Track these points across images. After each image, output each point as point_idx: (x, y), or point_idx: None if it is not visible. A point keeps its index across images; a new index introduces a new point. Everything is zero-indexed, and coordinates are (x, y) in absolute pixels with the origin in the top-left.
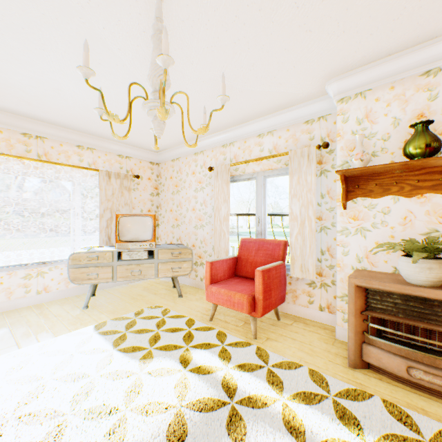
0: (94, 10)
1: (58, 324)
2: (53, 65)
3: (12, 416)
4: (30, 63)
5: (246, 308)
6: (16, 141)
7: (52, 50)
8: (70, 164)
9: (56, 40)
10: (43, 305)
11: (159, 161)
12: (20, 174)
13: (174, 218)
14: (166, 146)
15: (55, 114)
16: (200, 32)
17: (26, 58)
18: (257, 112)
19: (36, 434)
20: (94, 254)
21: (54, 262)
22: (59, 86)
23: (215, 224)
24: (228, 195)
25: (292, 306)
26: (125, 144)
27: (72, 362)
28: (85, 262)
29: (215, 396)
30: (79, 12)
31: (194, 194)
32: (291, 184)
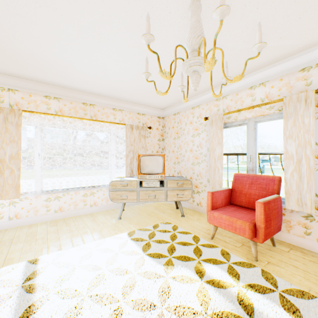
0: (136, 3)
1: (104, 228)
2: (104, 53)
3: (86, 294)
4: (91, 54)
5: (247, 233)
6: (79, 108)
7: (105, 42)
8: (108, 121)
9: (108, 33)
10: (93, 214)
11: (164, 116)
12: (81, 129)
13: (175, 157)
14: (169, 104)
15: (101, 88)
16: (215, 2)
17: (89, 50)
18: (251, 68)
19: (103, 312)
20: (124, 182)
21: (100, 186)
22: (105, 68)
23: (209, 162)
24: (221, 139)
25: (286, 235)
26: (142, 105)
27: (118, 259)
28: (119, 187)
29: (233, 310)
30: (126, 8)
31: (191, 139)
32: (285, 127)
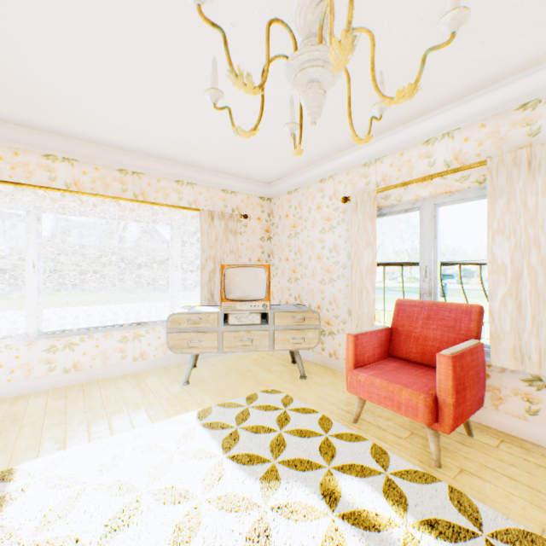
0: None
1: (155, 403)
2: (149, 69)
3: None
4: (123, 72)
5: (422, 415)
6: (112, 180)
7: (148, 45)
8: (168, 203)
9: (153, 27)
10: (139, 375)
11: (270, 196)
12: (116, 218)
13: (291, 270)
14: (280, 174)
15: (152, 142)
16: None
17: (119, 64)
18: (427, 104)
19: None
20: (195, 316)
21: (152, 323)
22: (156, 101)
23: (352, 278)
24: (373, 236)
25: (491, 414)
26: (230, 176)
27: (172, 468)
28: (185, 325)
29: None
30: None
31: (319, 236)
32: (491, 213)
